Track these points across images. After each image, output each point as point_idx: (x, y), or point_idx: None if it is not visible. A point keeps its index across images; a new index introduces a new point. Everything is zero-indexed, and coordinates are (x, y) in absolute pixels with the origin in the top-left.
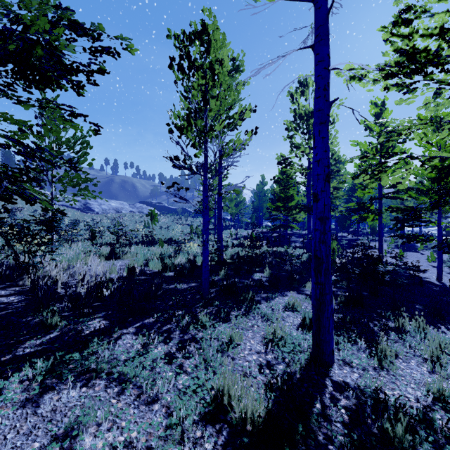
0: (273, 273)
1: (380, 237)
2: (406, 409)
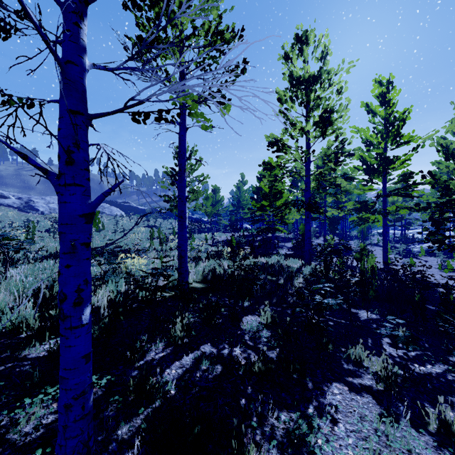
0: (274, 311)
1: (384, 242)
2: None
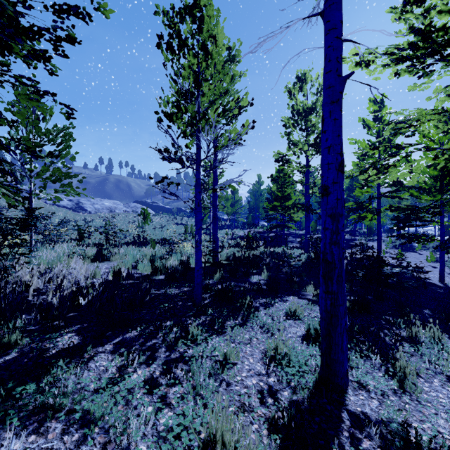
0: (271, 275)
1: (378, 237)
2: None
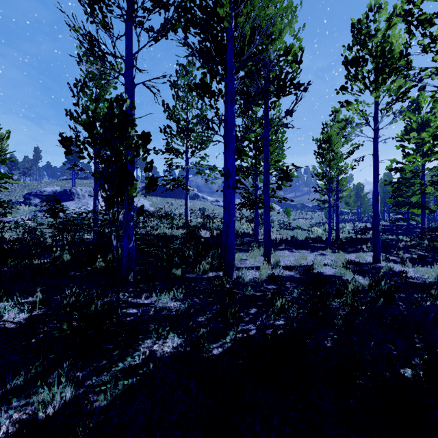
0: None
1: None
2: (396, 269)
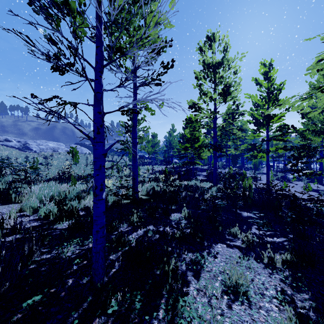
0: (190, 211)
1: (267, 171)
2: None
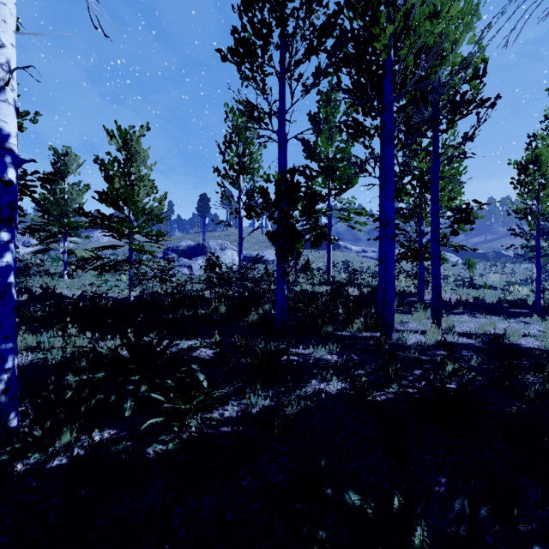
0: None
1: None
2: None
